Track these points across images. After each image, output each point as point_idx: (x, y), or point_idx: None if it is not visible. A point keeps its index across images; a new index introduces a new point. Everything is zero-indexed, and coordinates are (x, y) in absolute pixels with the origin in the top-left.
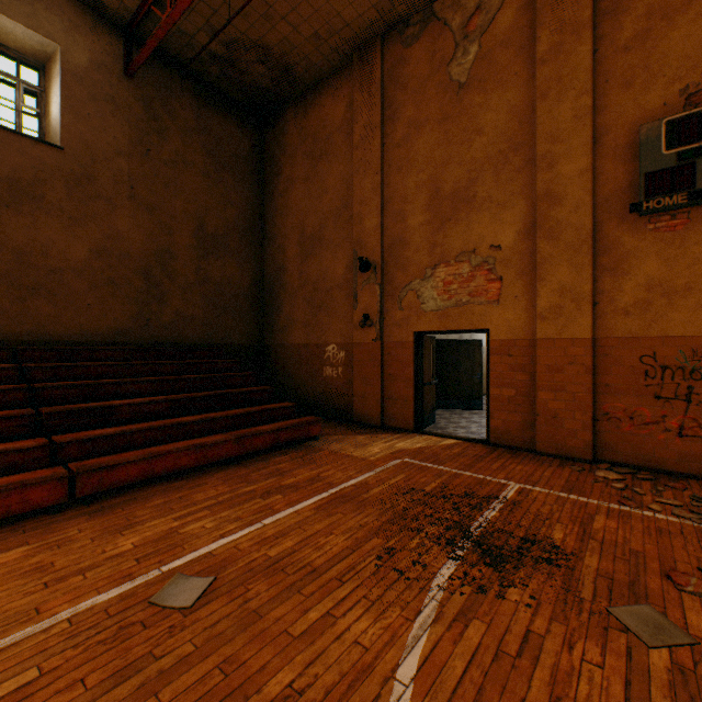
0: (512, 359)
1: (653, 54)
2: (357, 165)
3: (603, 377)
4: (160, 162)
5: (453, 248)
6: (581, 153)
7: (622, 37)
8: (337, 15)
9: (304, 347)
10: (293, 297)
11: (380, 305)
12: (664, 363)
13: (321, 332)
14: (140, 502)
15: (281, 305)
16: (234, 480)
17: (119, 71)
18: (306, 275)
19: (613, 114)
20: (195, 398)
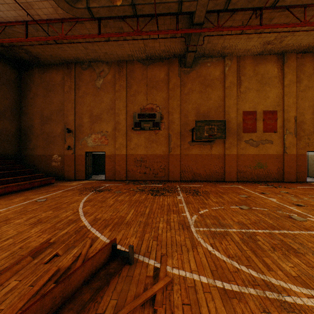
0: (111, 159)
1: (136, 99)
2: (66, 98)
3: (128, 162)
4: None
5: (97, 130)
6: (124, 114)
7: (131, 93)
8: (60, 54)
9: (43, 155)
10: (37, 137)
11: (74, 143)
12: (137, 159)
13: (51, 151)
14: (8, 197)
15: (31, 140)
16: (34, 192)
17: None
18: (44, 130)
19: (130, 108)
20: (6, 173)
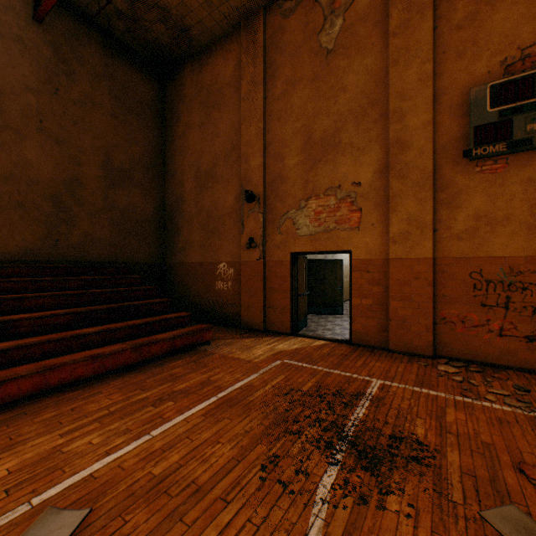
0: (370, 274)
1: (480, 32)
2: (243, 113)
3: (441, 289)
4: (69, 101)
5: (322, 184)
6: (425, 108)
7: (456, 18)
8: None
9: (199, 264)
10: (190, 223)
11: (262, 230)
12: (488, 278)
13: (214, 253)
14: (29, 417)
15: (180, 230)
16: (129, 388)
17: (27, 15)
18: (201, 205)
19: (449, 79)
20: (98, 311)
